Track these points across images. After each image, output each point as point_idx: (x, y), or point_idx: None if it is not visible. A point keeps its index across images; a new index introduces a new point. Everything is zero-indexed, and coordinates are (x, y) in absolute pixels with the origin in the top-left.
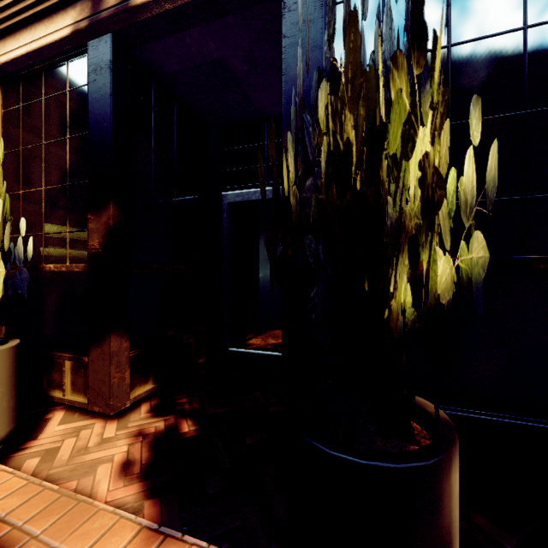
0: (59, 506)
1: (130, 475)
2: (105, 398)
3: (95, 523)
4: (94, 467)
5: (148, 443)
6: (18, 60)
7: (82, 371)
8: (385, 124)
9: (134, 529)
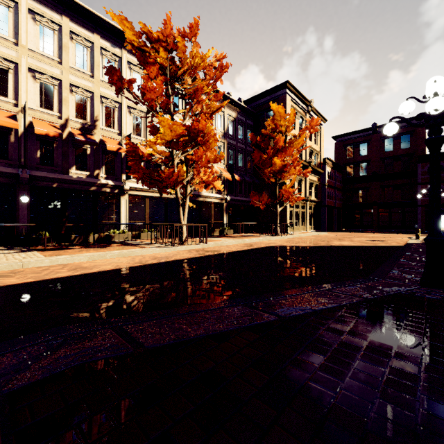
0: None
1: None
2: None
3: None
4: None
5: None
6: None
7: None
8: None
9: None
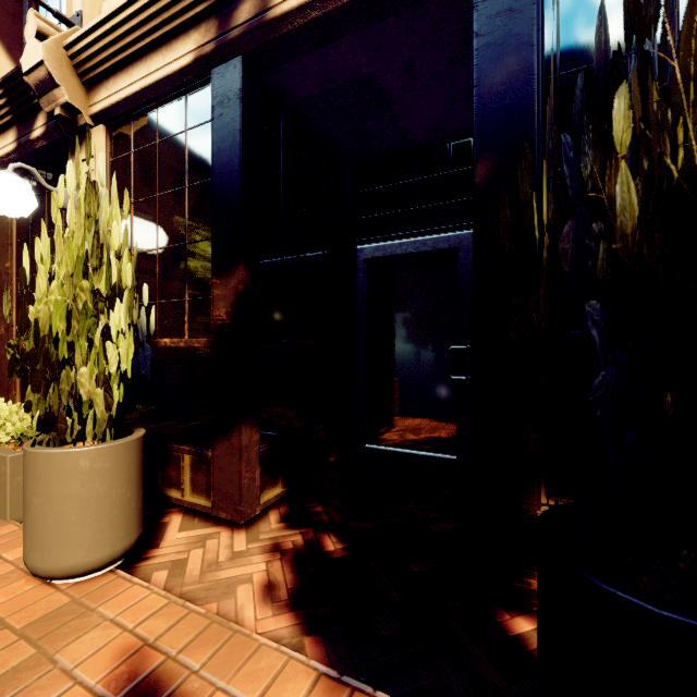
0: (210, 635)
1: (277, 602)
2: (234, 502)
3: (258, 661)
4: (232, 588)
5: (289, 561)
6: (130, 99)
7: (204, 467)
8: None
9: (307, 675)
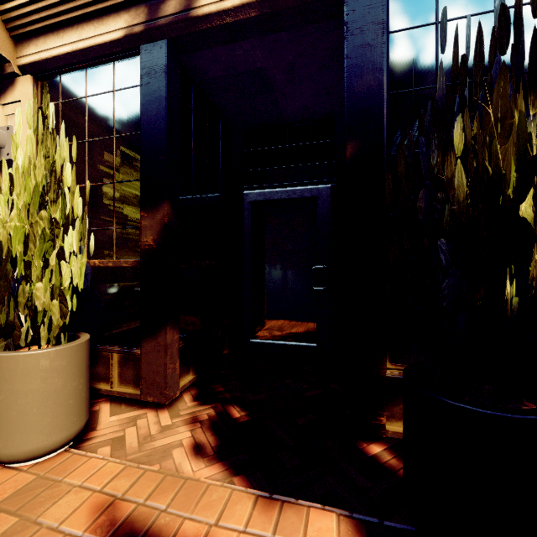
0: (165, 485)
1: (206, 457)
2: (160, 388)
3: (208, 497)
4: (168, 452)
5: (208, 428)
6: (61, 57)
7: (131, 363)
8: (536, 156)
9: (246, 499)
